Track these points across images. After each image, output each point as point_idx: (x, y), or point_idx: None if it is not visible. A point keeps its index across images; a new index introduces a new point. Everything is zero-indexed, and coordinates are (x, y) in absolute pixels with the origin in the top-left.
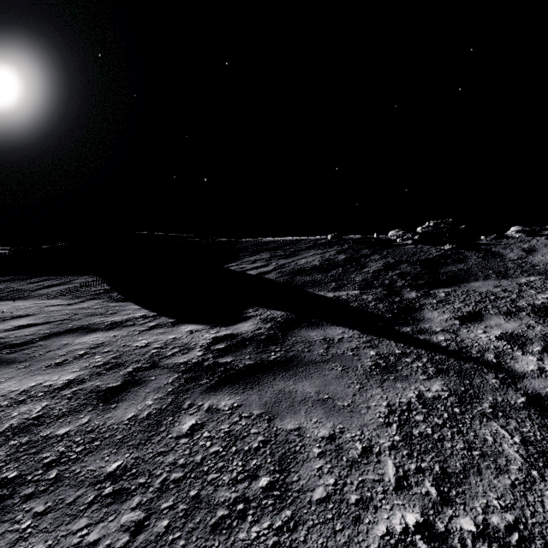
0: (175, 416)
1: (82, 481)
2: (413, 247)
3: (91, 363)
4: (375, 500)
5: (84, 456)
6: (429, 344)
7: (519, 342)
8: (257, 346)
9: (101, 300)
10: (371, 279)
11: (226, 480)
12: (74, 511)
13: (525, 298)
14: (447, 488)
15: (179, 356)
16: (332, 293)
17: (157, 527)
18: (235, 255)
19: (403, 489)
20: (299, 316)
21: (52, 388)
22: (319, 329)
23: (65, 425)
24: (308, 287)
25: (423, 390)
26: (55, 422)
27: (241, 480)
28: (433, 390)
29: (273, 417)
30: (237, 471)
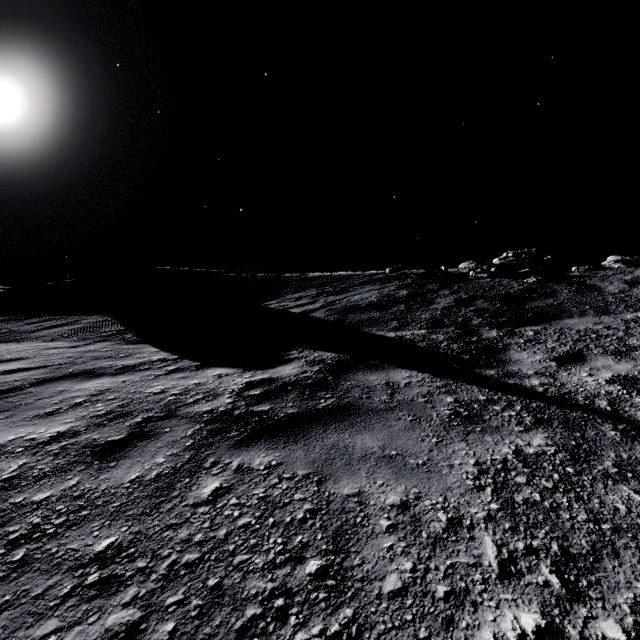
0: (193, 477)
1: (58, 565)
2: (490, 281)
3: (90, 412)
4: (473, 593)
5: (65, 530)
6: (521, 389)
7: (637, 386)
8: (302, 392)
9: (112, 343)
10: (440, 317)
11: (260, 564)
12: (40, 608)
13: (635, 336)
14: (574, 576)
15: (202, 404)
16: (394, 332)
17: (159, 632)
18: (275, 292)
19: (511, 577)
20: (354, 357)
21: (36, 442)
22: (380, 372)
23: (45, 488)
24: (364, 326)
25: (521, 444)
26: (32, 485)
27: (281, 564)
28: (535, 445)
29: (324, 478)
30: (275, 551)
